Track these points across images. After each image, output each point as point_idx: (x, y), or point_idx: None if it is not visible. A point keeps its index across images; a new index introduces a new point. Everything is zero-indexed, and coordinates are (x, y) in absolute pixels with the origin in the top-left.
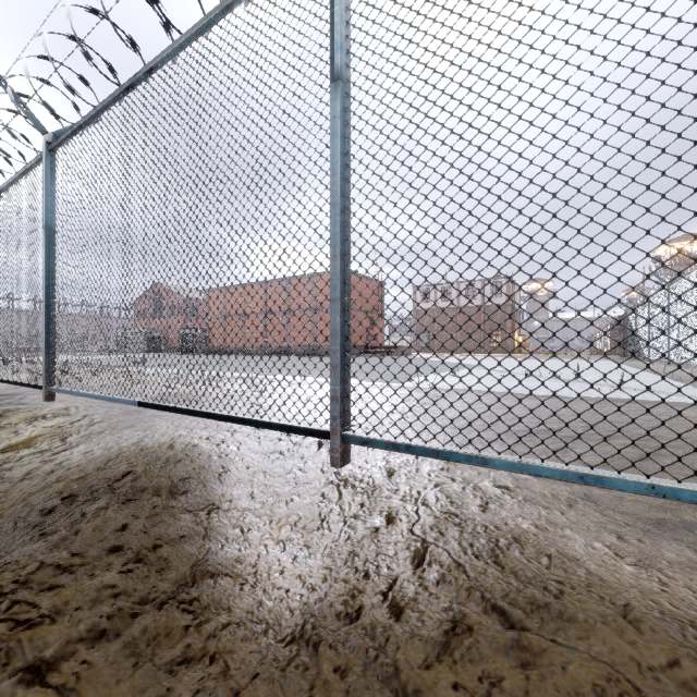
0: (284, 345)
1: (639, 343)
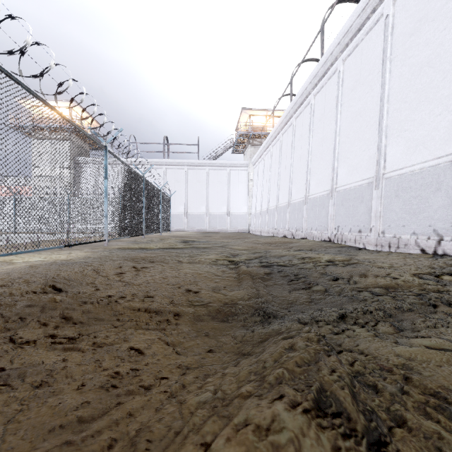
0: None
1: None
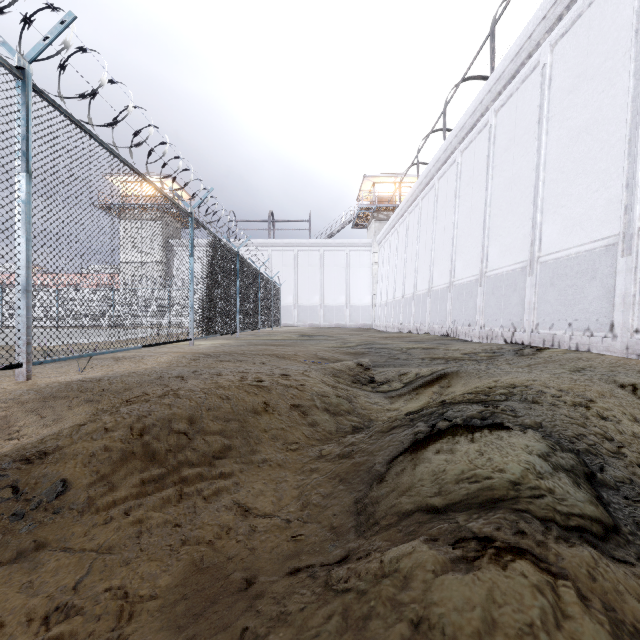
0: None
1: None
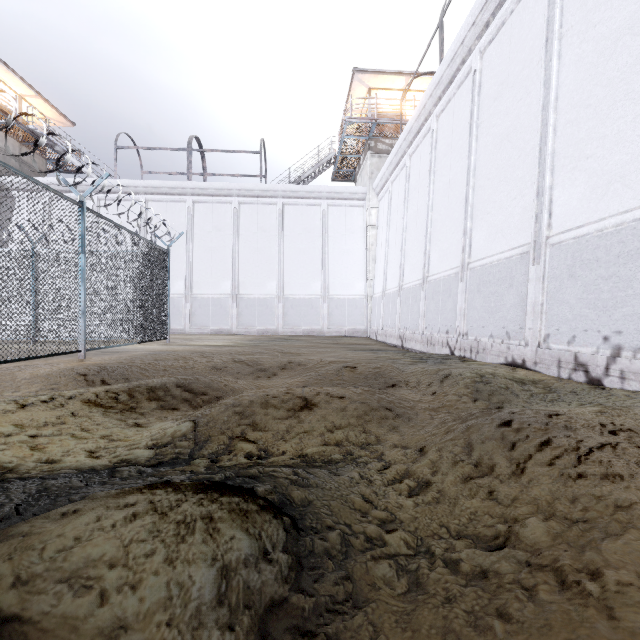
0: None
1: None
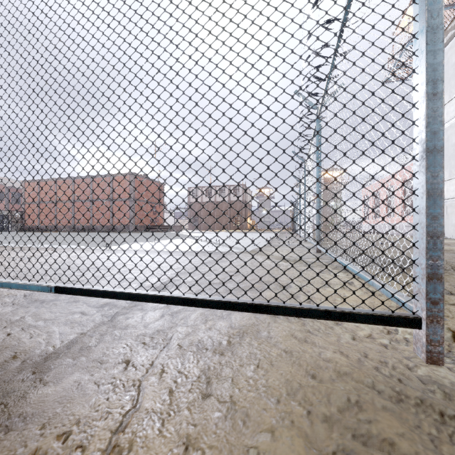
0: (88, 225)
1: (295, 224)
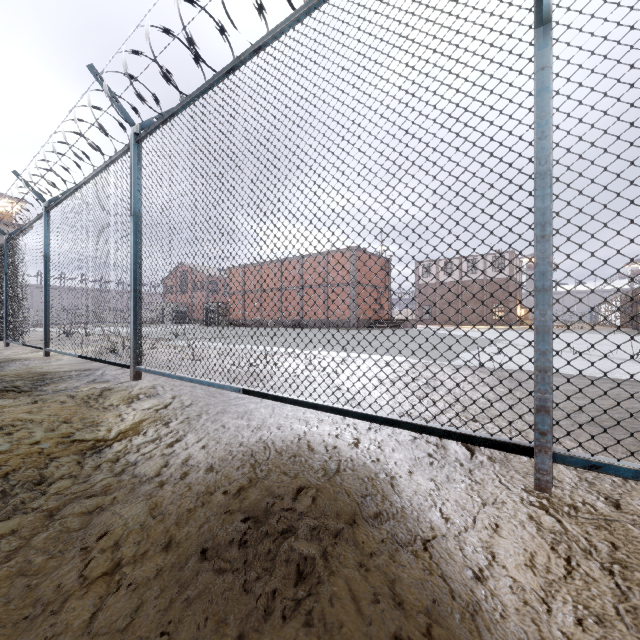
0: (298, 318)
1: None
